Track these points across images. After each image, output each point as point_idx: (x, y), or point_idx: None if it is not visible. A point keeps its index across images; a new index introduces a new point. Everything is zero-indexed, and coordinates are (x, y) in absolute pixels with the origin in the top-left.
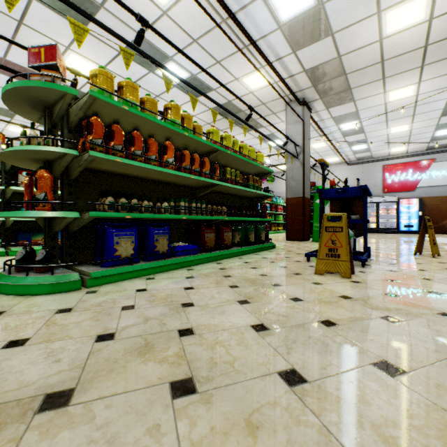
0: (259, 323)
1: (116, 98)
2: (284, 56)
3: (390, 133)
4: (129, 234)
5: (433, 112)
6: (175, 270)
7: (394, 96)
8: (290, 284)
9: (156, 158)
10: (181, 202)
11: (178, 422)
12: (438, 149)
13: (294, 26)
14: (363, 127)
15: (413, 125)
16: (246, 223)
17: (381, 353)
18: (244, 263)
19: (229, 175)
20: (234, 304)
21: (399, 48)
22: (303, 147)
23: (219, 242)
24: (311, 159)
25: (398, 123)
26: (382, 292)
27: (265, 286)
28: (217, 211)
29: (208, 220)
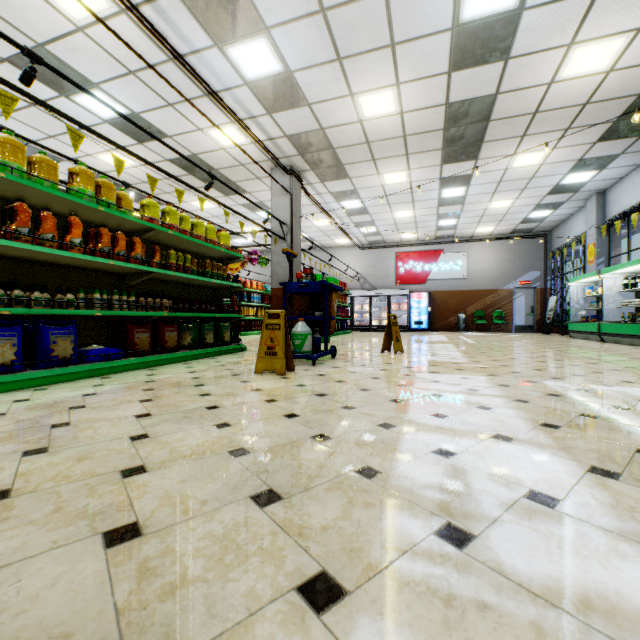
0: (146, 413)
1: (0, 120)
2: (258, 116)
3: (395, 217)
4: (9, 335)
5: (430, 201)
6: (84, 380)
7: (390, 179)
8: (216, 384)
9: (54, 238)
10: (95, 293)
11: (22, 464)
12: (446, 240)
13: (263, 86)
14: (367, 208)
15: (415, 212)
16: (200, 320)
17: (231, 419)
18: (186, 368)
19: (174, 260)
20: (133, 403)
21: (381, 133)
22: (291, 227)
23: (159, 344)
24: (317, 238)
25: (401, 208)
26: (296, 384)
27: (185, 387)
28: (153, 305)
29: (142, 316)
